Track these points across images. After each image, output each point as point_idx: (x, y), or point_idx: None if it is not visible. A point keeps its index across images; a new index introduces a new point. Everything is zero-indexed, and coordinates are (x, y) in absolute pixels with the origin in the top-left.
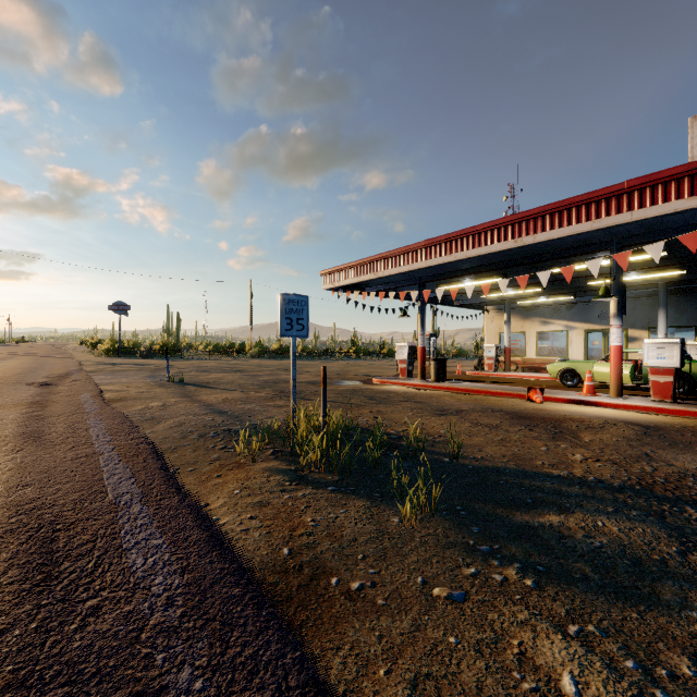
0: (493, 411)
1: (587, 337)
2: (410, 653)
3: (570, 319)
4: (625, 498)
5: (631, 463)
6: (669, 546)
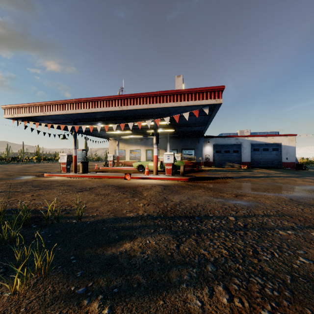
0: (109, 186)
1: (147, 152)
2: None
3: (141, 145)
4: (158, 222)
5: (160, 203)
6: (173, 244)
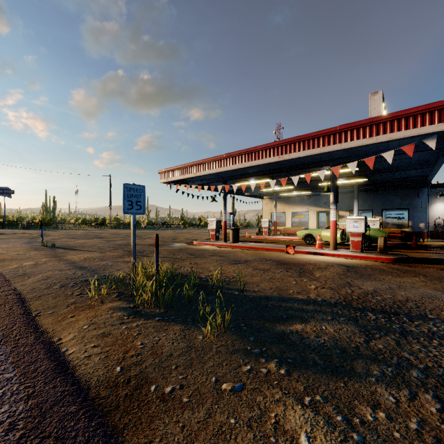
0: (266, 260)
1: (318, 215)
2: (203, 436)
3: (309, 205)
4: (337, 310)
5: (340, 288)
6: (360, 337)
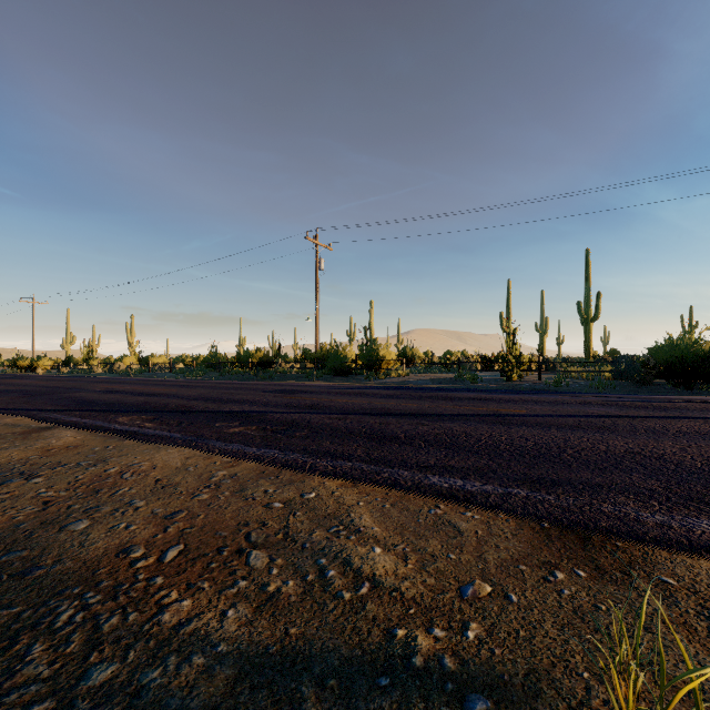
0: None
1: None
2: (473, 542)
3: None
4: None
5: None
6: None
